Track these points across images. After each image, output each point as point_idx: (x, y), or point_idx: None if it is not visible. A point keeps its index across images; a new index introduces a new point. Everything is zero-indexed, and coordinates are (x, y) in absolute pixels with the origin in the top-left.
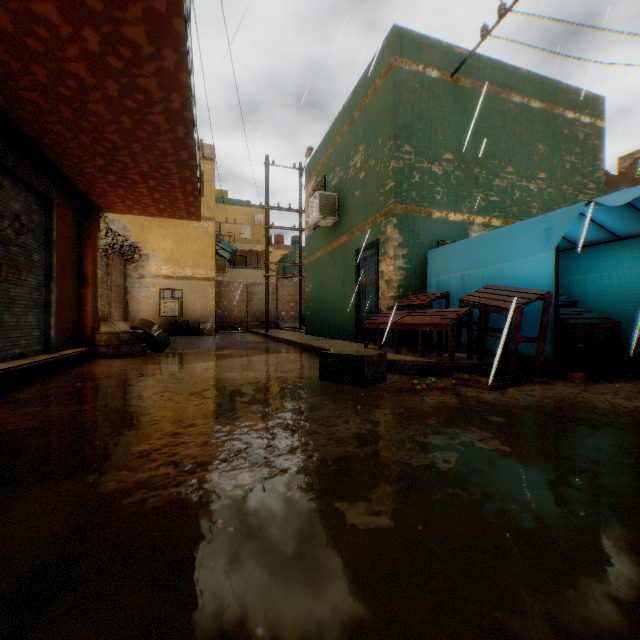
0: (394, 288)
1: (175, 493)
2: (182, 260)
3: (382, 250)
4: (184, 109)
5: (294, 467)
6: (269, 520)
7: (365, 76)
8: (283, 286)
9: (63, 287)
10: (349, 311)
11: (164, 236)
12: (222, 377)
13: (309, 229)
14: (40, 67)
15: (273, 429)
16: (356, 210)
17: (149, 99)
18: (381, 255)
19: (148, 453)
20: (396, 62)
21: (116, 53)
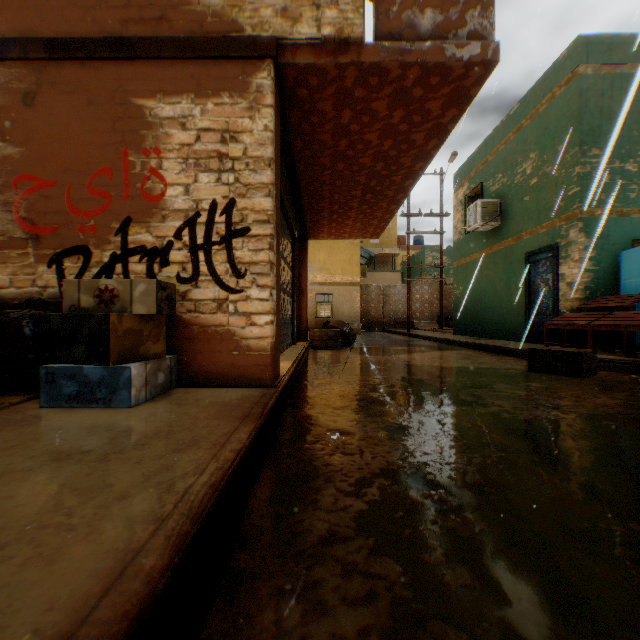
0: (578, 290)
1: (526, 416)
2: (332, 269)
3: (561, 253)
4: (421, 169)
5: (587, 414)
6: (605, 430)
7: (537, 85)
8: (417, 287)
9: (296, 297)
10: (515, 312)
11: (318, 249)
12: (437, 365)
13: (459, 233)
14: (342, 163)
15: (539, 396)
16: (524, 215)
17: (400, 167)
18: (560, 258)
19: (473, 400)
20: (580, 70)
21: (397, 148)
